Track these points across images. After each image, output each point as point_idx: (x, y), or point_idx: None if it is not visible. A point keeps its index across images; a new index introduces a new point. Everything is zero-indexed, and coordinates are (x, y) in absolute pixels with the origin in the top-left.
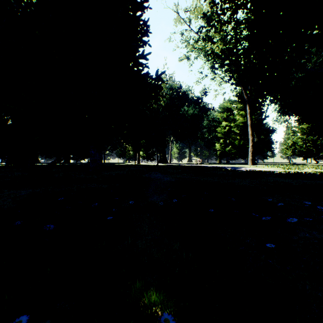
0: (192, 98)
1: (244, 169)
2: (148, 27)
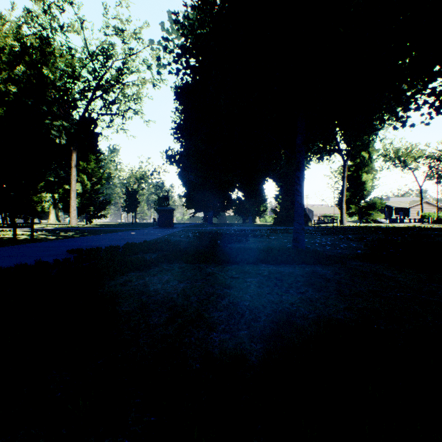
0: None
1: None
2: None
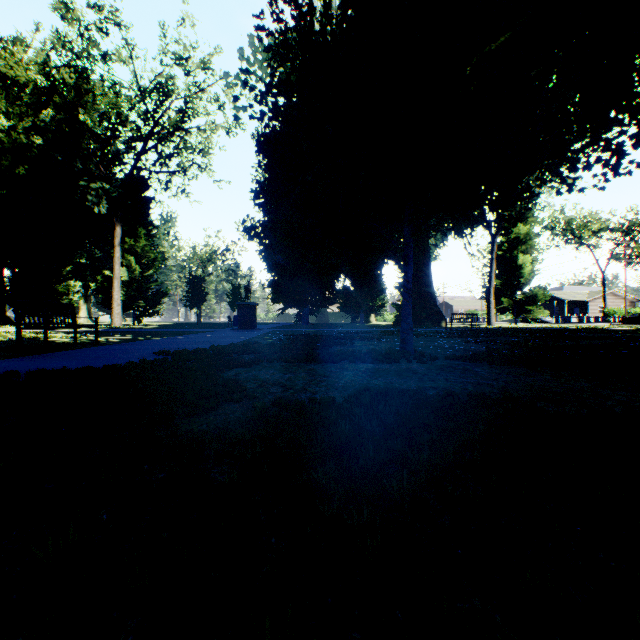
0: None
1: None
2: None
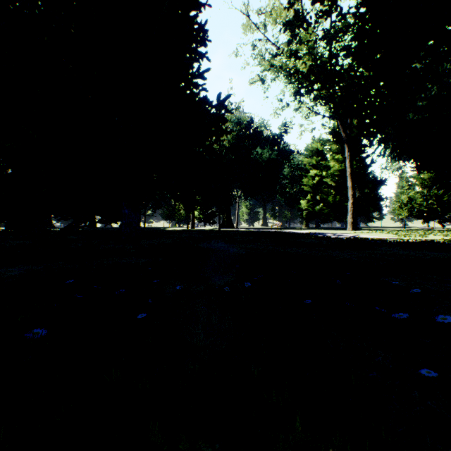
0: (268, 136)
1: (343, 236)
2: (206, 32)
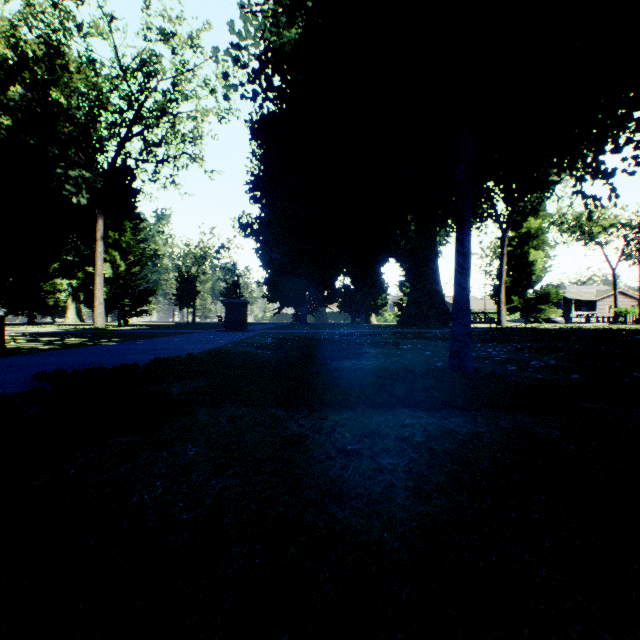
0: None
1: None
2: None
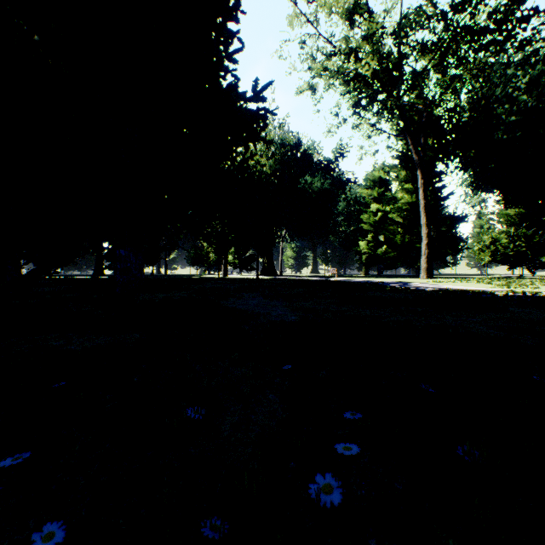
0: (319, 161)
1: (425, 287)
2: None
